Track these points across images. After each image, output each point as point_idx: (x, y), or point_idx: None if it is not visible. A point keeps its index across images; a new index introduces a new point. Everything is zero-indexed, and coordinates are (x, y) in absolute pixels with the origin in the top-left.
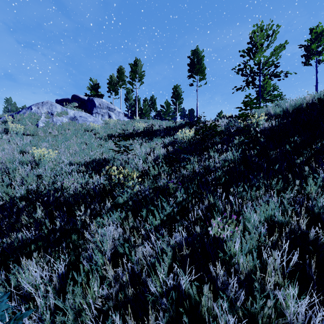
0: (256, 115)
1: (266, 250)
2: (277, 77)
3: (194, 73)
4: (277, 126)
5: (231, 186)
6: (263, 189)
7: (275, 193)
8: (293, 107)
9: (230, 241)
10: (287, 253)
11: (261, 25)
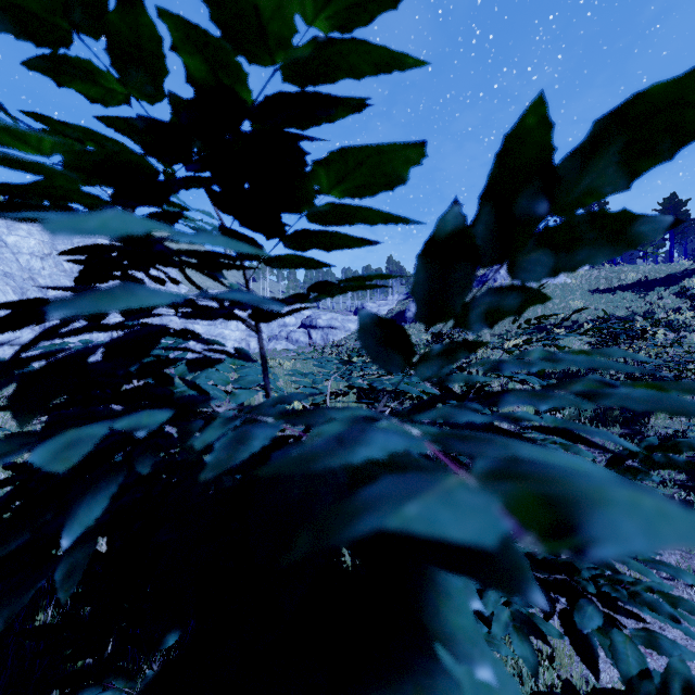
0: None
1: None
2: None
3: None
4: None
5: None
6: None
7: None
8: None
9: None
10: None
11: None
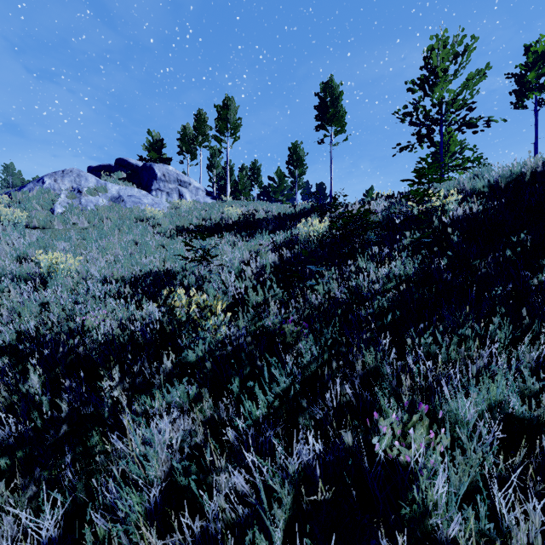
0: (441, 193)
1: (497, 485)
2: (471, 128)
3: (325, 122)
4: (481, 214)
5: (406, 331)
6: (476, 341)
7: (499, 349)
8: (507, 179)
9: (422, 472)
10: (542, 491)
11: (445, 36)
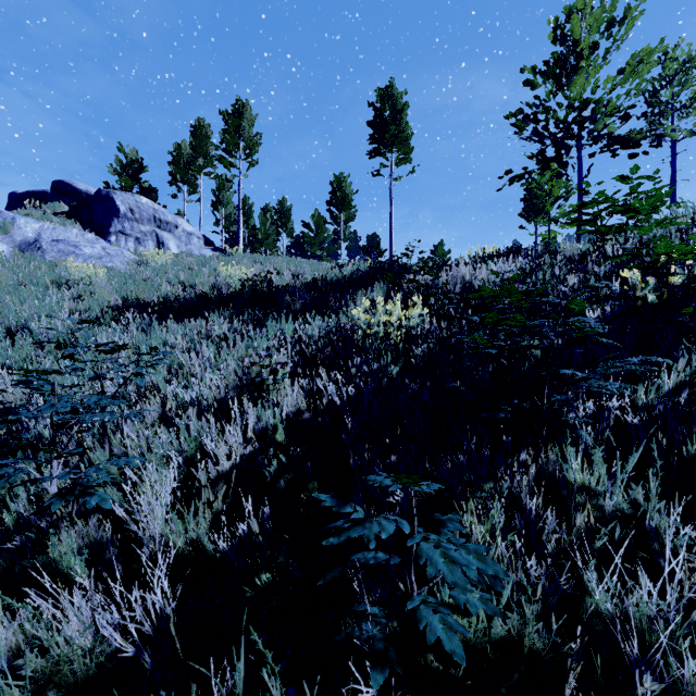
0: None
1: None
2: (629, 147)
3: (383, 145)
4: None
5: None
6: None
7: None
8: None
9: None
10: None
11: None
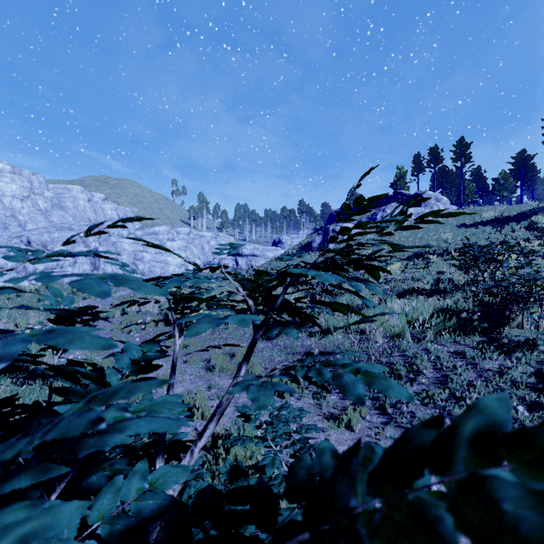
0: None
1: None
2: None
3: None
4: None
5: None
6: None
7: None
8: None
9: None
10: None
11: None
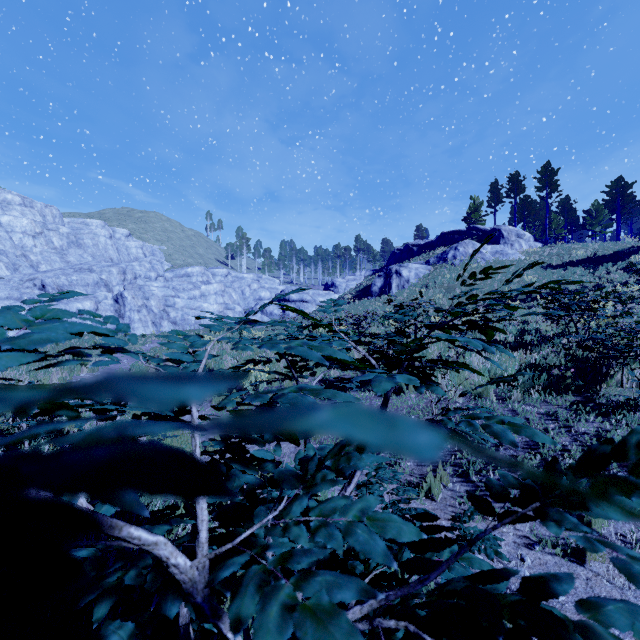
0: None
1: None
2: None
3: None
4: None
5: None
6: None
7: None
8: None
9: None
10: None
11: None
